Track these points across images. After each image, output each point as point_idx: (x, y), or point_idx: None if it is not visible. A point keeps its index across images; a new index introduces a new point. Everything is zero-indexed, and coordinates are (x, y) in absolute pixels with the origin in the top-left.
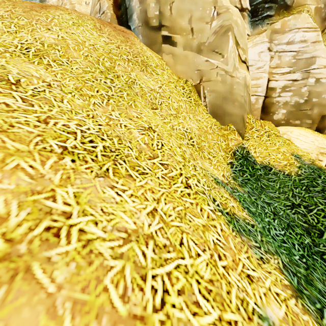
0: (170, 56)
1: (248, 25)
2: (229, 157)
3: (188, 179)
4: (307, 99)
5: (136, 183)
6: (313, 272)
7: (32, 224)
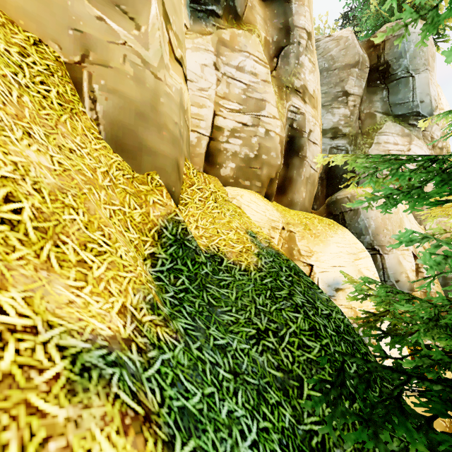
0: None
1: (187, 11)
2: (150, 243)
3: None
4: (257, 154)
5: None
6: None
7: None
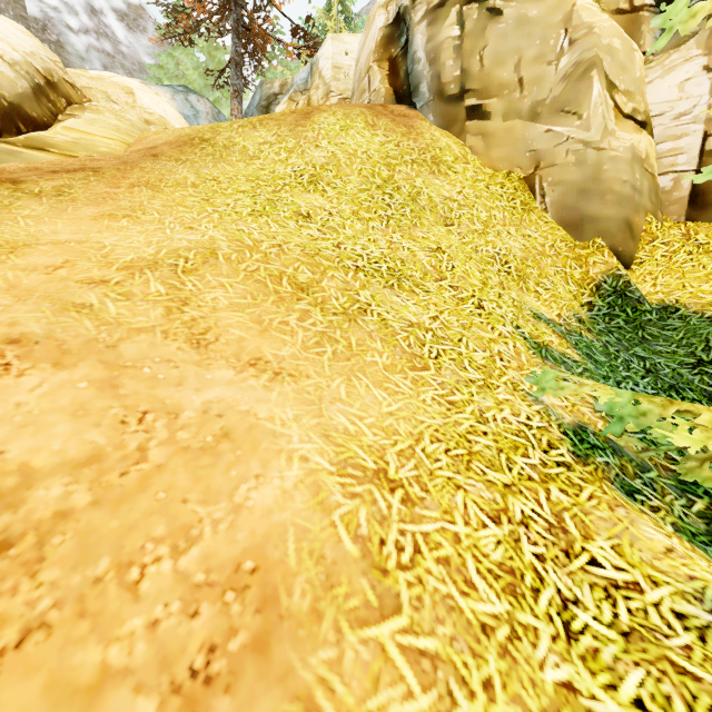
0: (481, 138)
1: (652, 34)
2: (587, 294)
3: (481, 300)
4: None
5: (420, 297)
6: None
7: (351, 304)
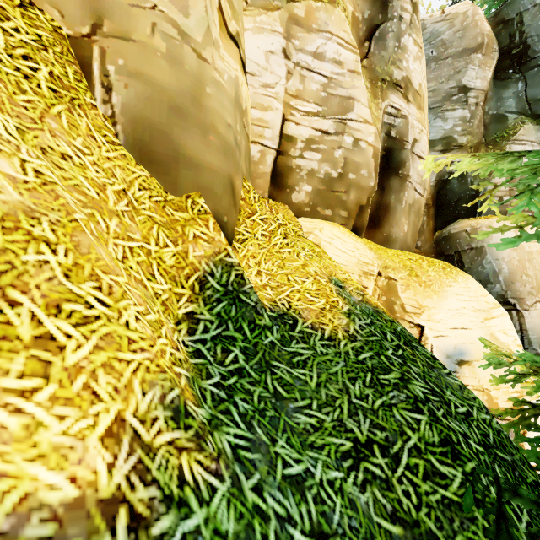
0: None
1: None
2: (187, 297)
3: None
4: (342, 173)
5: None
6: None
7: None
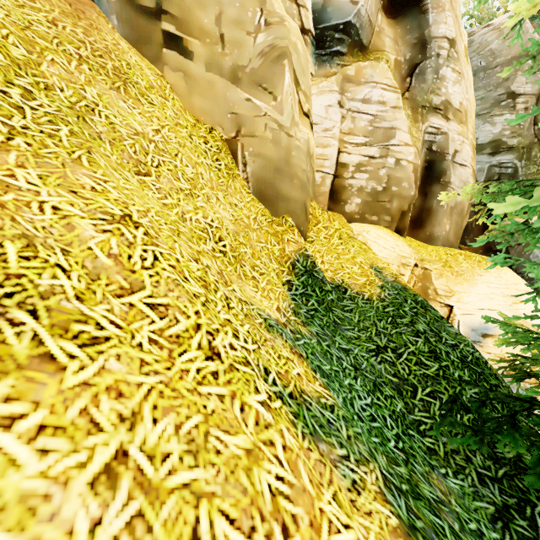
0: (181, 76)
1: (312, 59)
2: (286, 272)
3: (213, 336)
4: (386, 186)
5: (67, 377)
6: (414, 464)
7: None
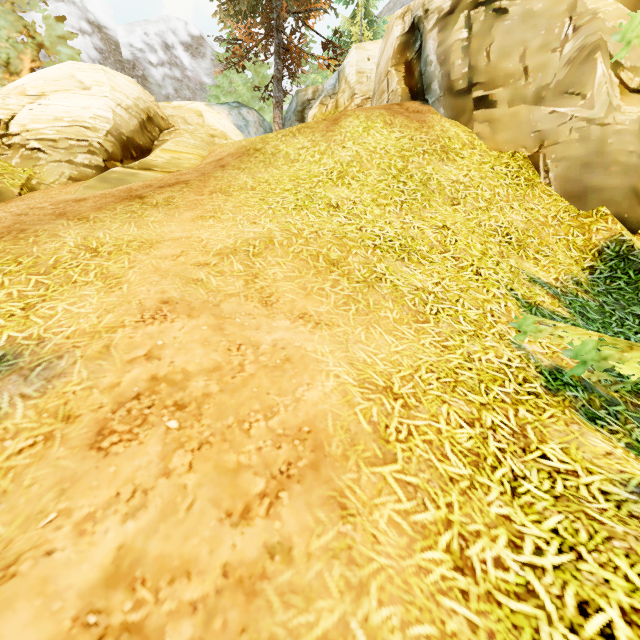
0: (487, 124)
1: None
2: (589, 259)
3: (479, 268)
4: None
5: (425, 267)
6: None
7: (370, 274)
